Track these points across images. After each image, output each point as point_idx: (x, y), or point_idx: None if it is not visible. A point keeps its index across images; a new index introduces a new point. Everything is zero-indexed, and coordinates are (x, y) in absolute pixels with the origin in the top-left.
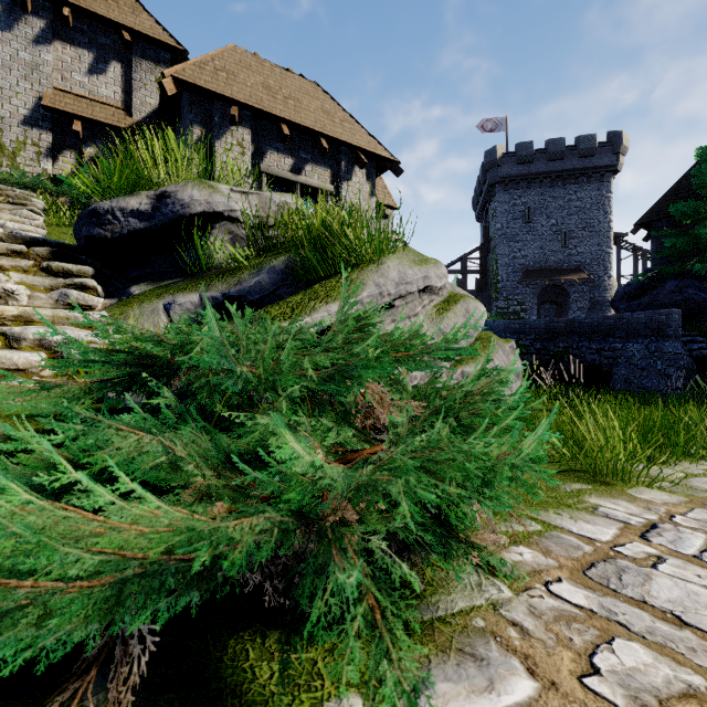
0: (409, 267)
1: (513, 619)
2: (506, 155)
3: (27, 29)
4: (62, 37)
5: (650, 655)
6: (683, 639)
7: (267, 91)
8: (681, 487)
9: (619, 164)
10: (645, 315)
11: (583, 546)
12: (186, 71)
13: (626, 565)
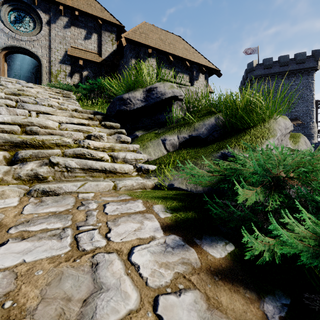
0: (285, 120)
1: None
2: (258, 65)
3: (61, 22)
4: (74, 24)
5: None
6: None
7: (161, 41)
8: None
9: (318, 66)
10: None
11: None
12: (129, 34)
13: None
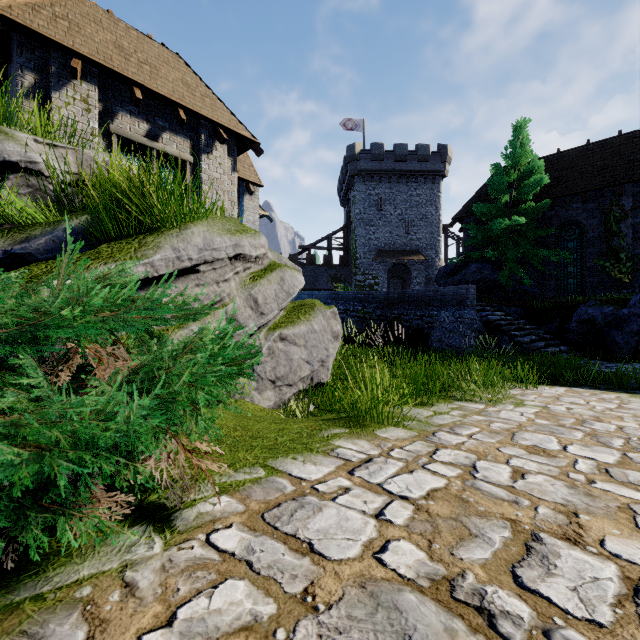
0: (218, 235)
1: (132, 579)
2: (363, 152)
3: None
4: None
5: (246, 592)
6: (296, 567)
7: (119, 51)
8: (421, 424)
9: (446, 170)
10: (453, 289)
11: (288, 487)
12: (13, 9)
13: (311, 500)
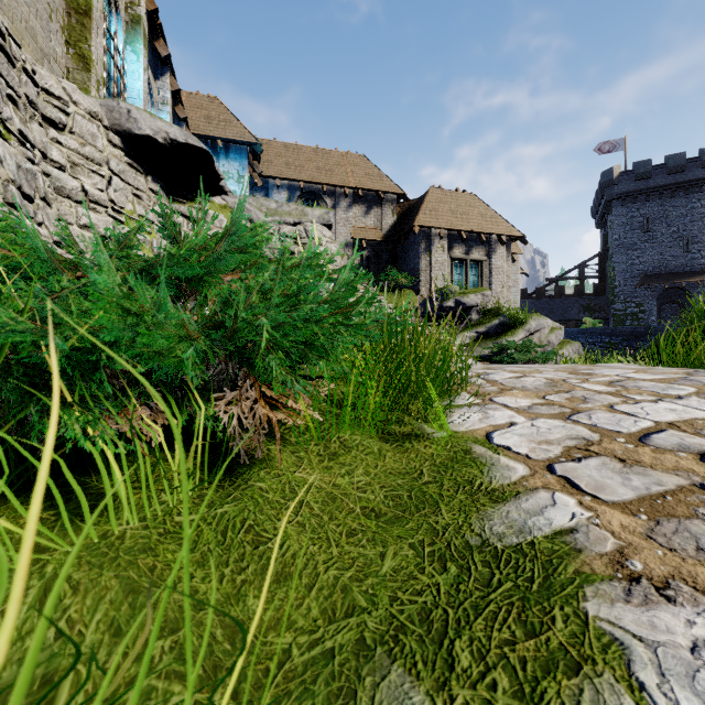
0: (537, 323)
1: None
2: (623, 174)
3: (344, 204)
4: (355, 202)
5: None
6: None
7: (452, 214)
8: None
9: None
10: None
11: None
12: (420, 219)
13: None
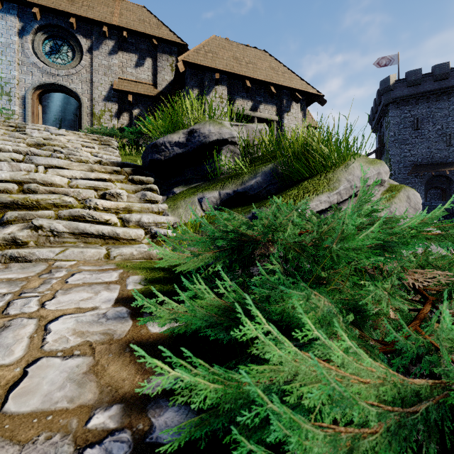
0: (366, 167)
1: None
2: (398, 81)
3: (105, 47)
4: (122, 48)
5: None
6: None
7: (236, 60)
8: None
9: None
10: None
11: None
12: (189, 56)
13: None
